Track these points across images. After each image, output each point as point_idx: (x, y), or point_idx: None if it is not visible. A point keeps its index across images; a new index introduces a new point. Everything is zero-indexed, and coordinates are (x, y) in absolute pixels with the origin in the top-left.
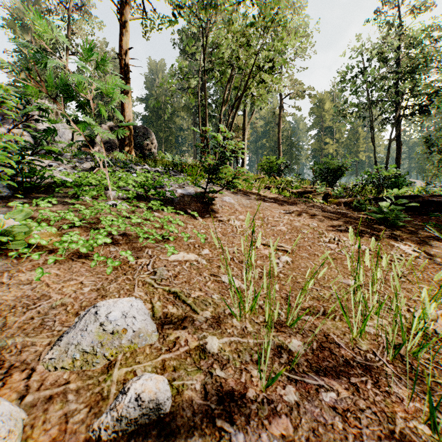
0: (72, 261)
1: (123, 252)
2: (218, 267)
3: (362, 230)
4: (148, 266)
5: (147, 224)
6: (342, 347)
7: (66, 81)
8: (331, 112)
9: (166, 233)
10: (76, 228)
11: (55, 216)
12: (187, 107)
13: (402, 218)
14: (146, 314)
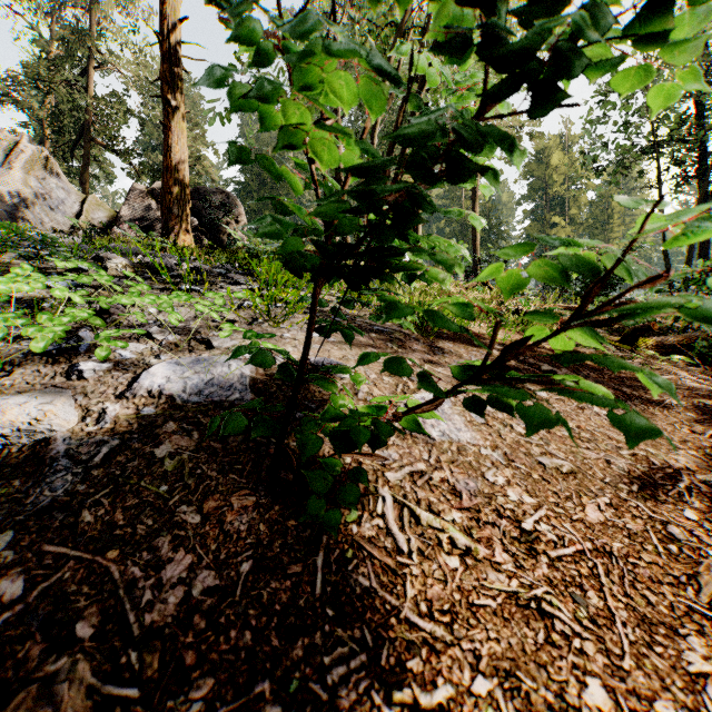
0: None
1: None
2: None
3: None
4: None
5: None
6: None
7: None
8: (562, 169)
9: None
10: None
11: None
12: None
13: None
14: None
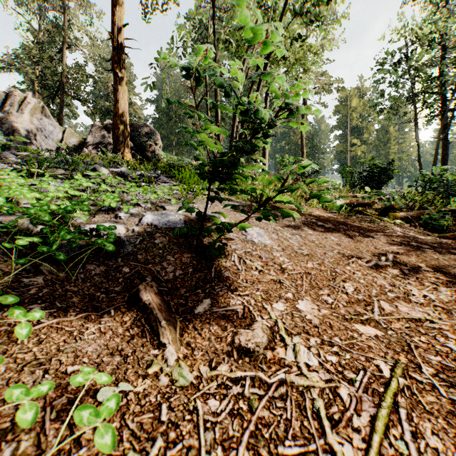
0: None
1: None
2: None
3: None
4: None
5: None
6: None
7: None
8: (358, 110)
9: None
10: None
11: None
12: (200, 107)
13: None
14: None
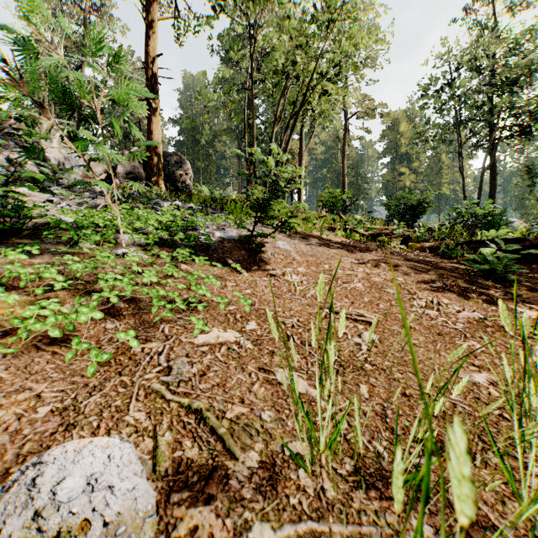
0: (36, 350)
1: (122, 333)
2: (271, 354)
3: (465, 287)
4: (159, 357)
5: (169, 283)
6: (510, 537)
7: (54, 80)
8: (407, 135)
9: (194, 298)
10: (61, 292)
11: (35, 272)
12: (230, 130)
13: (516, 270)
14: (138, 474)
